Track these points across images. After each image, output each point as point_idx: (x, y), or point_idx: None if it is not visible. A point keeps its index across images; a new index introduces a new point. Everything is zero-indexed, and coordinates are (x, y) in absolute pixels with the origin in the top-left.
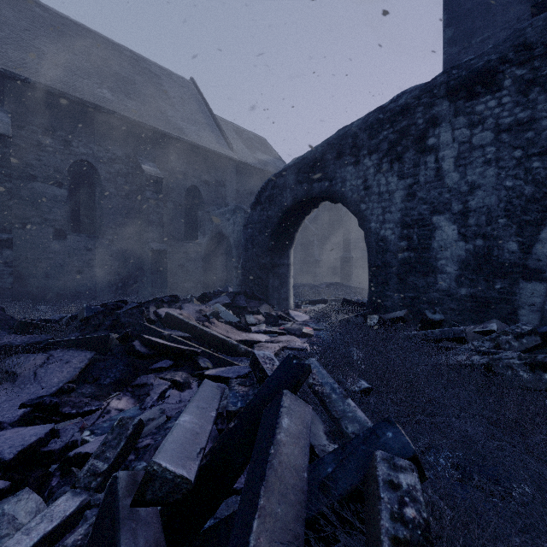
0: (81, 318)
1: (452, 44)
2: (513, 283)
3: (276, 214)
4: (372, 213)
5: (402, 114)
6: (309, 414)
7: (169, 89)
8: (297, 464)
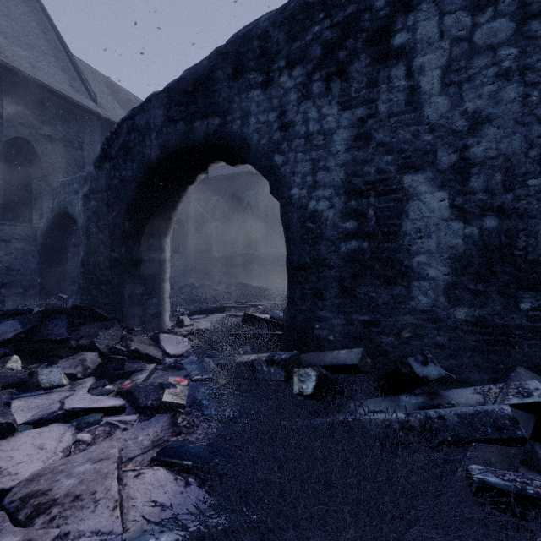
0: None
1: None
2: None
3: (134, 174)
4: (294, 170)
5: None
6: None
7: None
8: None
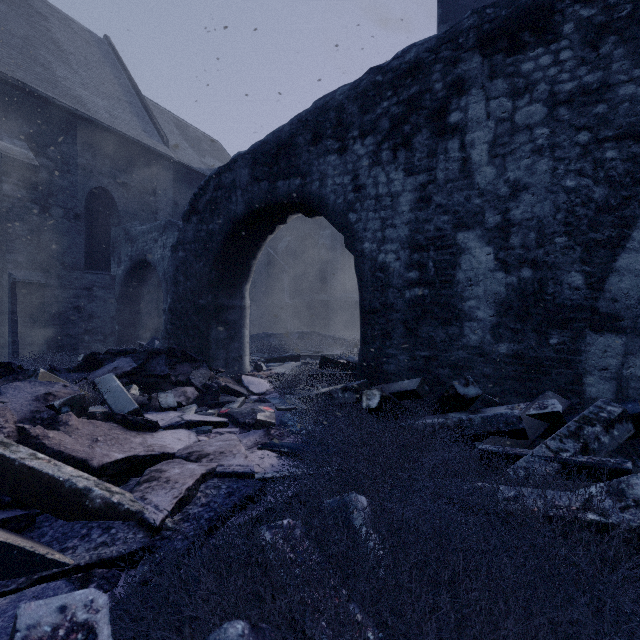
0: None
1: None
2: (576, 335)
3: (221, 228)
4: (366, 227)
5: (411, 75)
6: None
7: (63, 39)
8: None
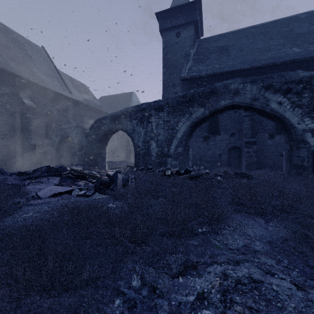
0: (42, 170)
1: (165, 75)
2: (166, 158)
3: (101, 133)
4: (135, 137)
5: (143, 110)
6: (121, 176)
7: (31, 53)
8: (121, 178)
